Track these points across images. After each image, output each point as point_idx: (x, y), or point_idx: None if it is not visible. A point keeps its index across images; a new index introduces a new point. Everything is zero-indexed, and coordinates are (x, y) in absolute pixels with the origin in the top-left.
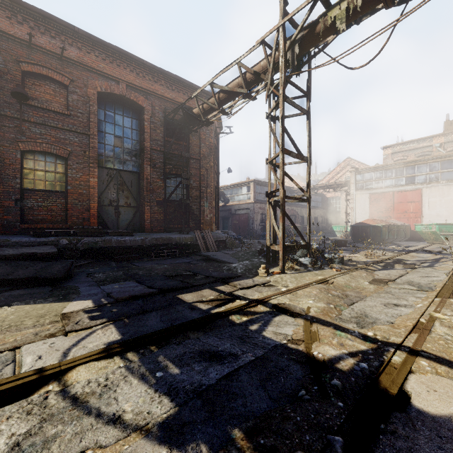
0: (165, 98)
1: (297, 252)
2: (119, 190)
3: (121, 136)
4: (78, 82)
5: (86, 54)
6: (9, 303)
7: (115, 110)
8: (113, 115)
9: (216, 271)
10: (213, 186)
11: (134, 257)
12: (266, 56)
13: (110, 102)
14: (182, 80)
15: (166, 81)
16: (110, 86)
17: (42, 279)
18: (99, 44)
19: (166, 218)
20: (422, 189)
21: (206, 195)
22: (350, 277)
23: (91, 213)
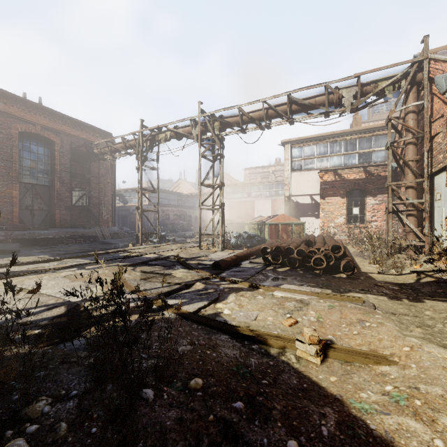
0: (71, 135)
1: (153, 237)
2: (34, 198)
3: (35, 160)
4: (3, 125)
5: (11, 106)
6: (2, 258)
7: (31, 141)
8: (29, 146)
9: (108, 247)
10: (109, 196)
11: (51, 243)
12: (135, 140)
13: (26, 137)
14: (85, 123)
15: (73, 123)
16: (29, 128)
17: (8, 251)
18: (21, 100)
19: (72, 218)
20: (254, 201)
21: (104, 202)
22: (169, 245)
23: (14, 215)
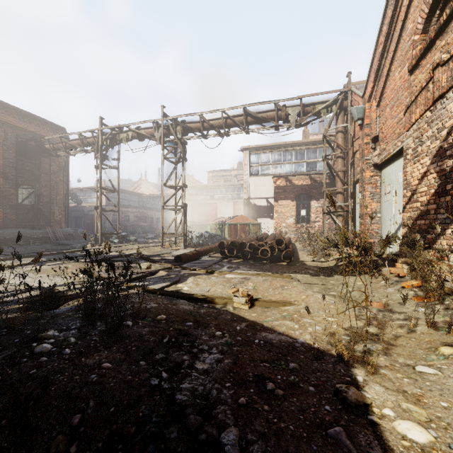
0: (17, 127)
1: (113, 237)
2: None
3: None
4: None
5: None
6: None
7: None
8: None
9: (63, 248)
10: (63, 194)
11: None
12: (94, 138)
13: None
14: (34, 116)
15: (19, 114)
16: None
17: None
18: None
19: (18, 218)
20: (217, 203)
21: (56, 201)
22: (131, 245)
23: None
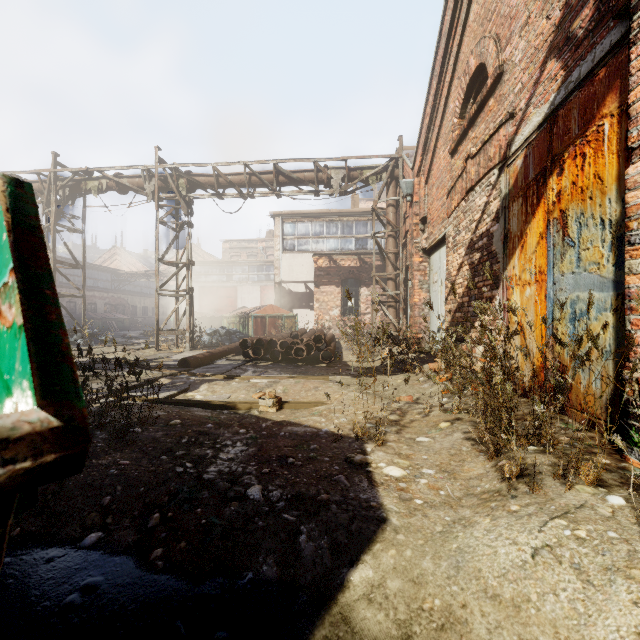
0: None
1: (74, 336)
2: None
3: None
4: None
5: None
6: None
7: None
8: None
9: None
10: None
11: None
12: (42, 184)
13: None
14: None
15: None
16: None
17: None
18: None
19: None
20: (238, 287)
21: None
22: (106, 348)
23: None
